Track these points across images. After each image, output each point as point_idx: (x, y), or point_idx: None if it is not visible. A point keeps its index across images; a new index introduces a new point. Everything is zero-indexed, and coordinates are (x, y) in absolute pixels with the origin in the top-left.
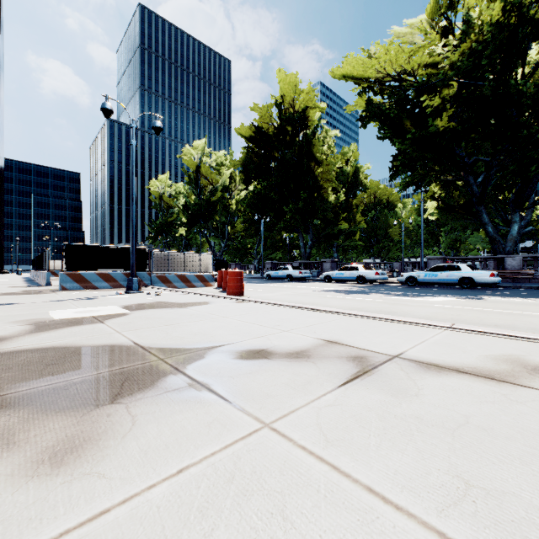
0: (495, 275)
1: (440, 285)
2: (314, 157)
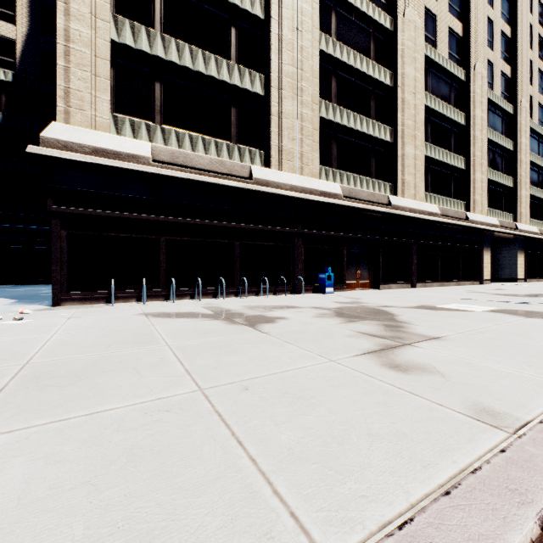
0: None
1: None
2: None
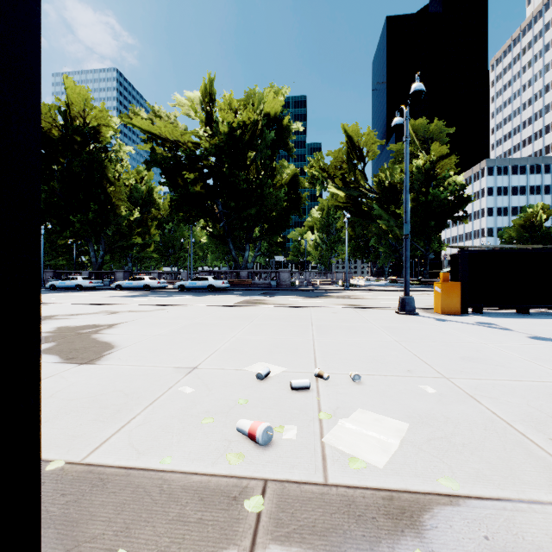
0: (225, 283)
1: (201, 290)
2: (106, 175)
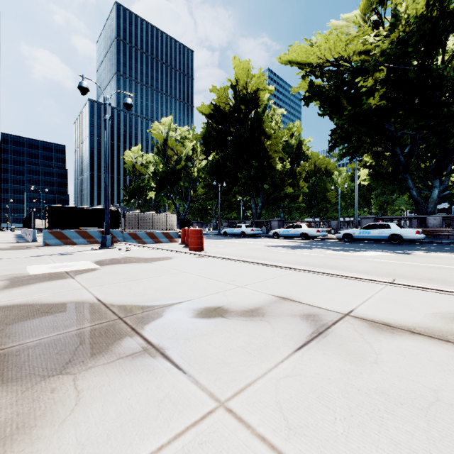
0: (420, 233)
1: (372, 241)
2: (264, 131)
